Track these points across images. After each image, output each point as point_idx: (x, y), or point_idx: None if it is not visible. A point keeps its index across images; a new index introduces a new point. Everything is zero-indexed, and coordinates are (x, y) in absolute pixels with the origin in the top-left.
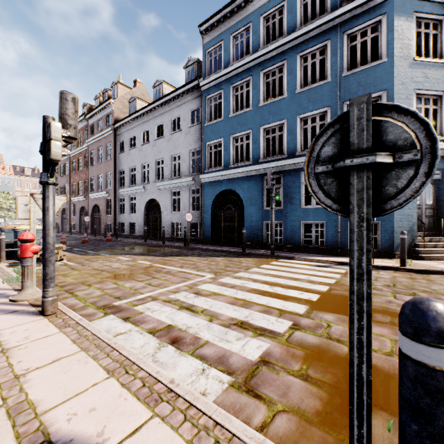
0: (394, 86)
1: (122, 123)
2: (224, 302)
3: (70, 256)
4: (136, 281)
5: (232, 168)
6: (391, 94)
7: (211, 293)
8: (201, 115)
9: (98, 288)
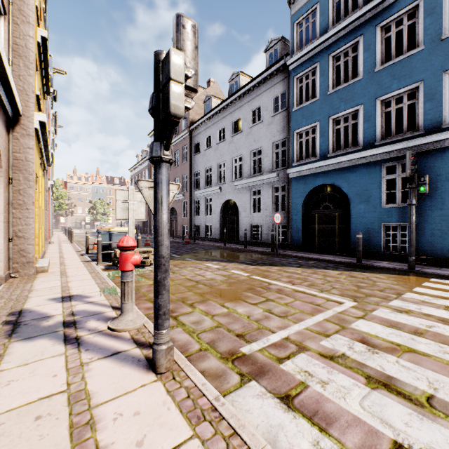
0: None
1: (197, 124)
2: (447, 375)
3: None
4: (247, 303)
5: (331, 158)
6: None
7: (391, 344)
8: (288, 99)
9: (205, 313)
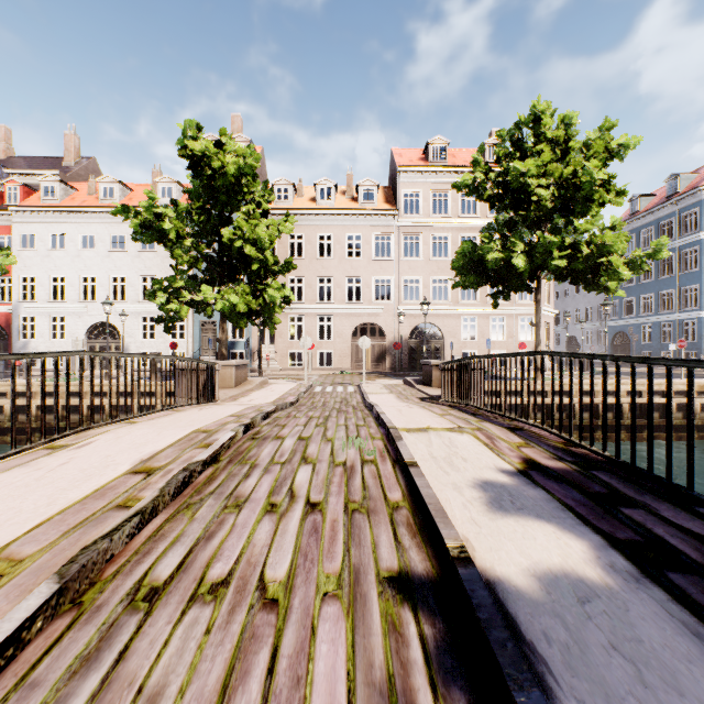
0: (701, 283)
1: None
2: None
3: None
4: None
5: (623, 319)
6: (700, 287)
7: None
8: None
9: None
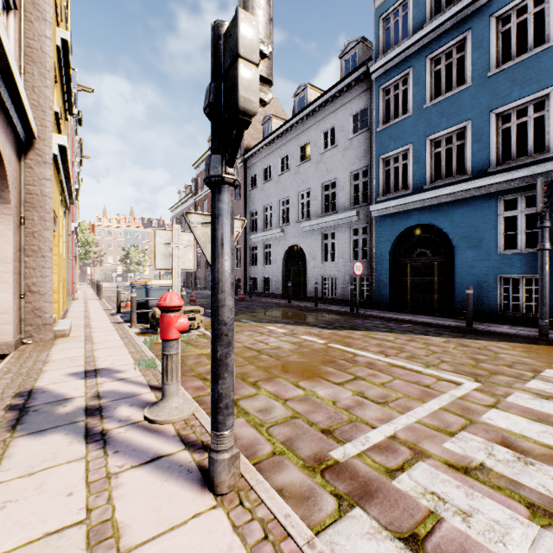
0: None
1: (254, 151)
2: None
3: (205, 321)
4: (330, 383)
5: (428, 190)
6: None
7: (548, 449)
8: (370, 117)
9: (275, 396)
